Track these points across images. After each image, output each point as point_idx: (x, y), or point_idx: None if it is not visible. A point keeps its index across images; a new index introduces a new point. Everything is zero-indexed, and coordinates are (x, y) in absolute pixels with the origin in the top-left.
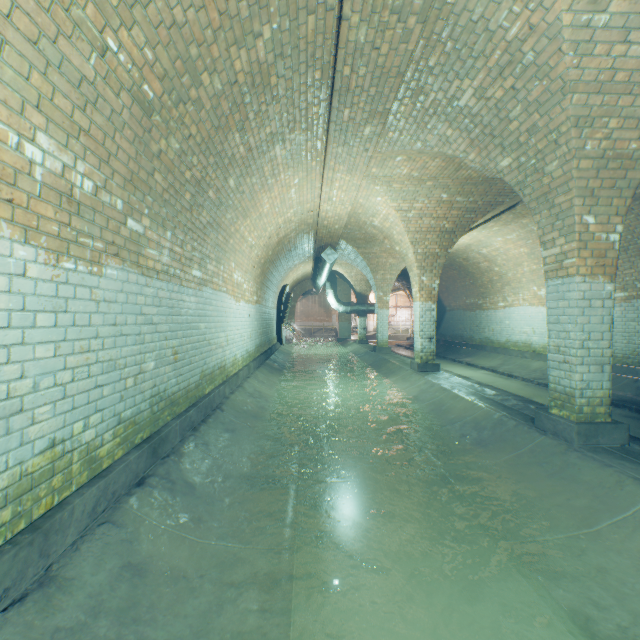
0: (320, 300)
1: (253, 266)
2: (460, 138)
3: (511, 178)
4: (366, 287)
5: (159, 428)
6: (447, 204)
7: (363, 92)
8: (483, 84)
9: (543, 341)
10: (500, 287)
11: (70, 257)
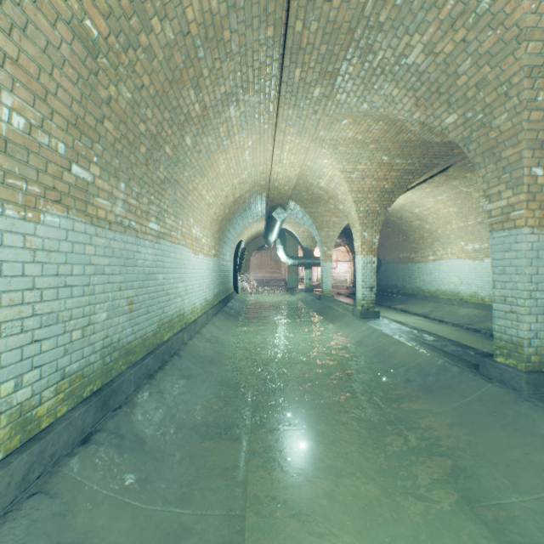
0: (271, 255)
1: (211, 223)
2: (406, 97)
3: (456, 134)
4: (312, 243)
5: (112, 378)
6: (387, 166)
7: (314, 50)
8: (433, 38)
9: (470, 290)
10: (430, 243)
11: None
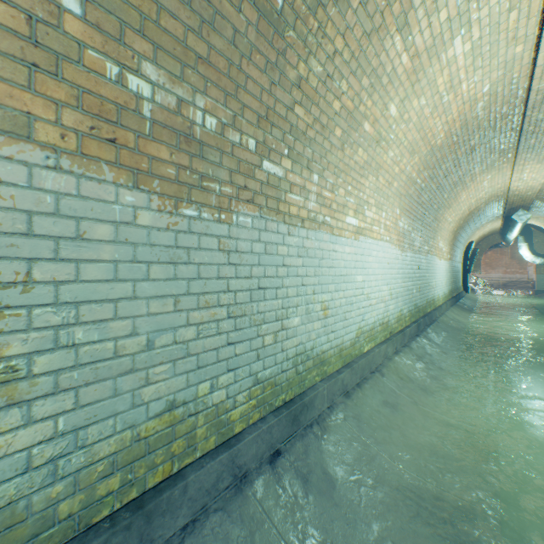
0: (510, 251)
1: (448, 235)
2: None
3: None
4: None
5: (415, 319)
6: None
7: None
8: None
9: None
10: None
11: (403, 252)
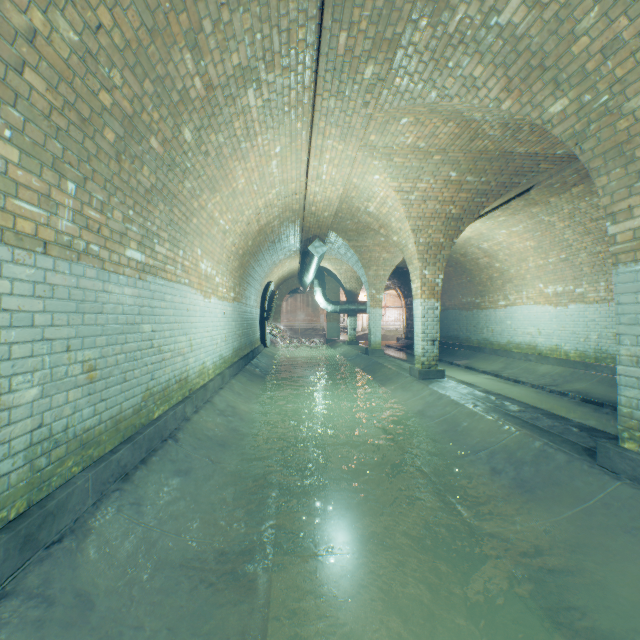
0: (307, 299)
1: (228, 257)
2: (493, 78)
3: (564, 129)
4: (356, 285)
5: (51, 491)
6: (455, 185)
7: (367, 0)
8: None
9: (550, 343)
10: (501, 285)
11: None
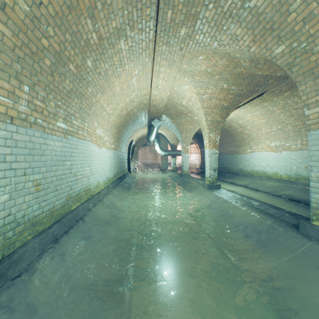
0: (151, 149)
1: (111, 127)
2: (246, 35)
3: (282, 61)
4: (176, 142)
5: (15, 249)
6: (226, 91)
7: None
8: None
9: (273, 171)
10: (248, 141)
11: None
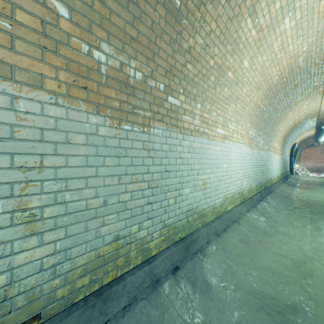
0: (320, 149)
1: (280, 139)
2: None
3: None
4: None
5: (259, 191)
6: None
7: None
8: None
9: None
10: None
11: (251, 149)
